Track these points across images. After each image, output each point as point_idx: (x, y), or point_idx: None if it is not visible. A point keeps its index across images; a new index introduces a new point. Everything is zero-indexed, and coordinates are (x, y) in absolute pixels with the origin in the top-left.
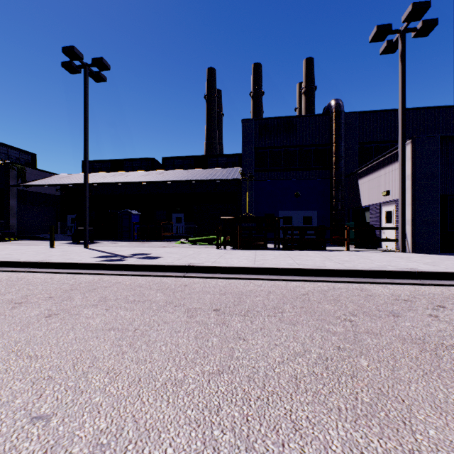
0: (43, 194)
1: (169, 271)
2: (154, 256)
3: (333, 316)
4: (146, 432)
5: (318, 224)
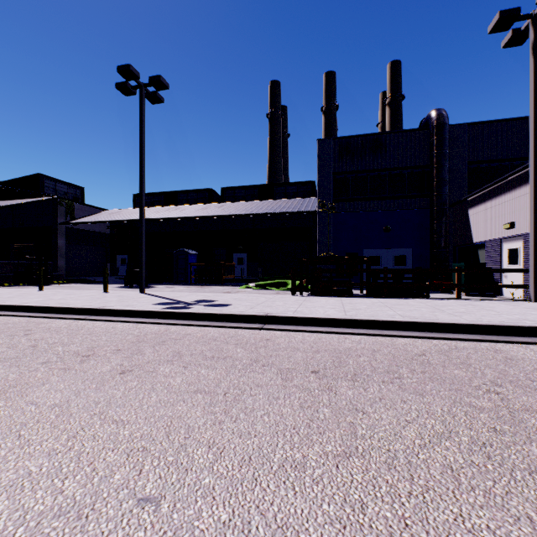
0: (92, 232)
1: (243, 321)
2: (221, 303)
3: (470, 385)
4: (280, 530)
5: (413, 265)
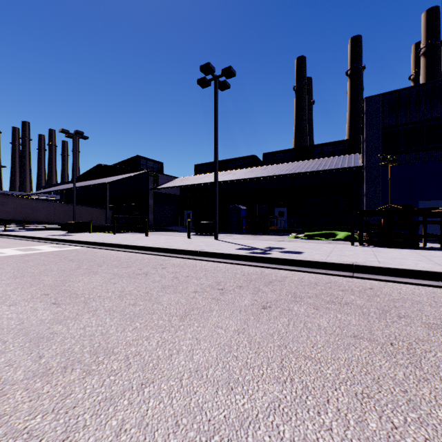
0: (169, 195)
1: (328, 268)
2: (293, 251)
3: None
4: None
5: None
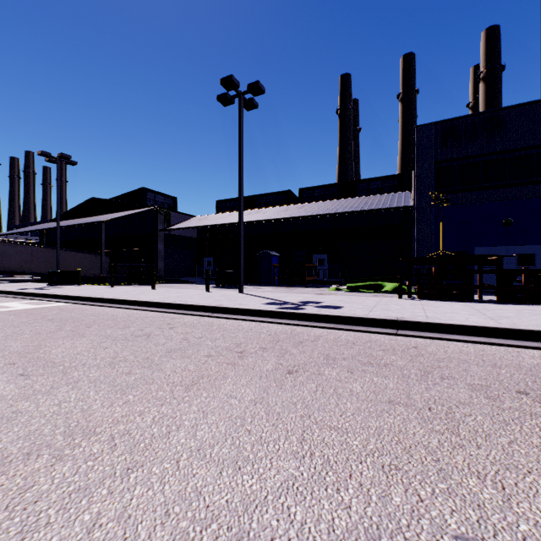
0: (184, 237)
1: (369, 325)
2: (331, 305)
3: None
4: None
5: None
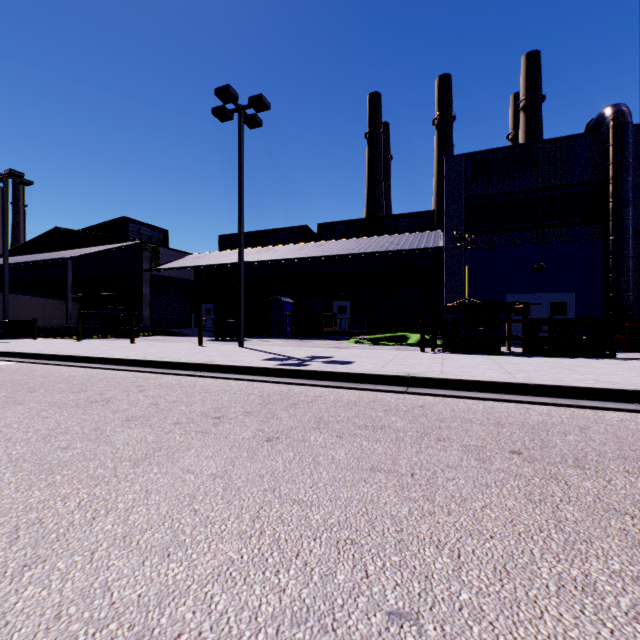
0: (177, 279)
1: (378, 383)
2: (341, 360)
3: None
4: None
5: (578, 315)
